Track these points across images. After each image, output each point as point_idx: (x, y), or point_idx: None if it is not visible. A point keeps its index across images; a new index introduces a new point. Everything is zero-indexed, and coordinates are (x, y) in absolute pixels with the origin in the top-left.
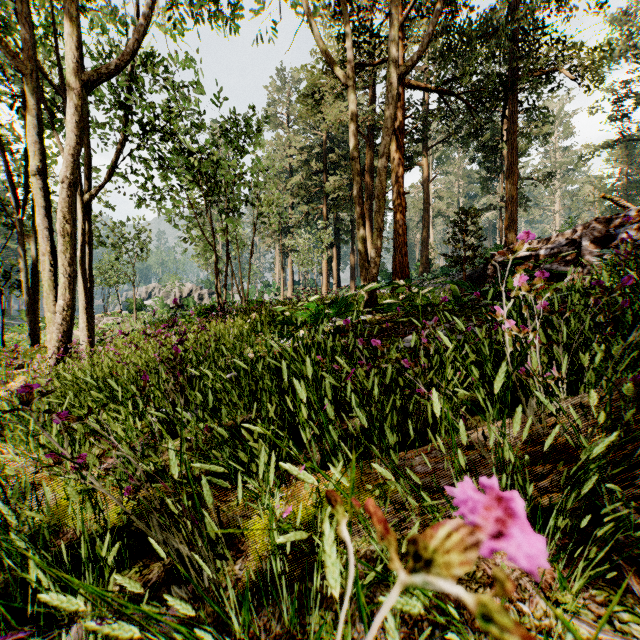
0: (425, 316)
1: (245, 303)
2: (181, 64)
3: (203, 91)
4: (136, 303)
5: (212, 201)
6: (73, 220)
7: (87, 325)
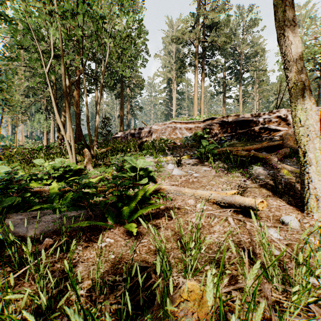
0: None
1: None
2: None
3: None
4: None
5: None
6: None
7: None
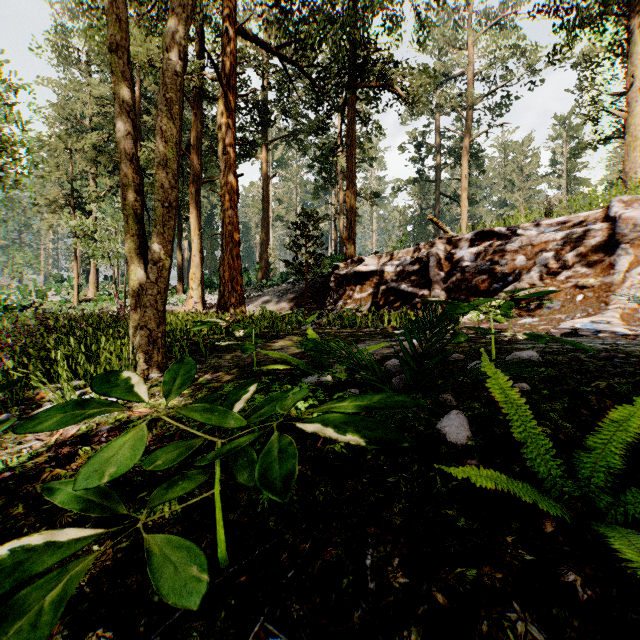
0: None
1: None
2: None
3: None
4: None
5: None
6: None
7: None
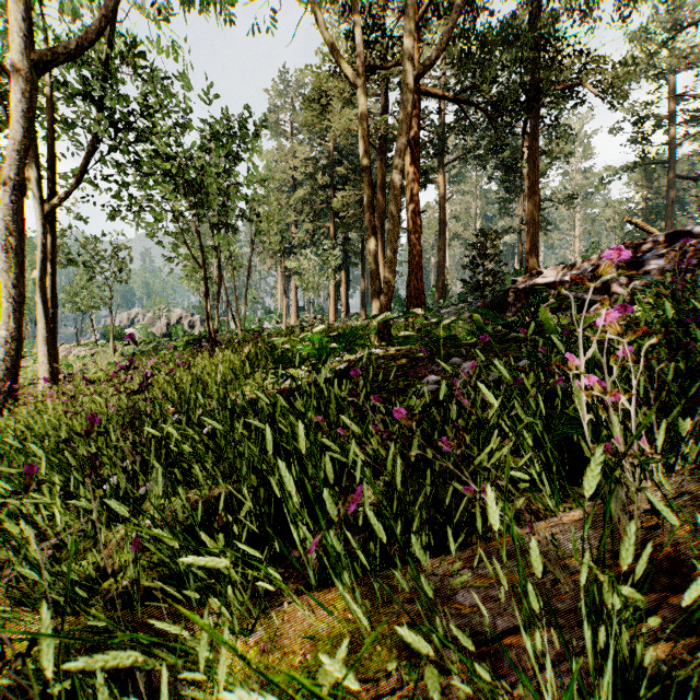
0: (446, 351)
1: (241, 332)
2: (162, 52)
3: (190, 86)
4: (115, 331)
5: (203, 215)
6: (20, 231)
7: (48, 358)
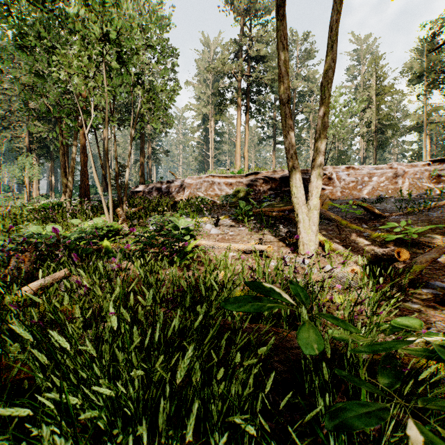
0: None
1: None
2: None
3: None
4: None
5: None
6: None
7: None
